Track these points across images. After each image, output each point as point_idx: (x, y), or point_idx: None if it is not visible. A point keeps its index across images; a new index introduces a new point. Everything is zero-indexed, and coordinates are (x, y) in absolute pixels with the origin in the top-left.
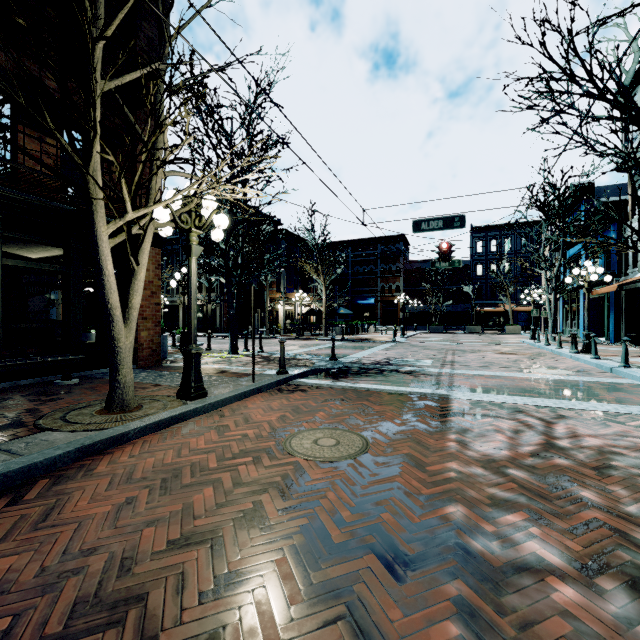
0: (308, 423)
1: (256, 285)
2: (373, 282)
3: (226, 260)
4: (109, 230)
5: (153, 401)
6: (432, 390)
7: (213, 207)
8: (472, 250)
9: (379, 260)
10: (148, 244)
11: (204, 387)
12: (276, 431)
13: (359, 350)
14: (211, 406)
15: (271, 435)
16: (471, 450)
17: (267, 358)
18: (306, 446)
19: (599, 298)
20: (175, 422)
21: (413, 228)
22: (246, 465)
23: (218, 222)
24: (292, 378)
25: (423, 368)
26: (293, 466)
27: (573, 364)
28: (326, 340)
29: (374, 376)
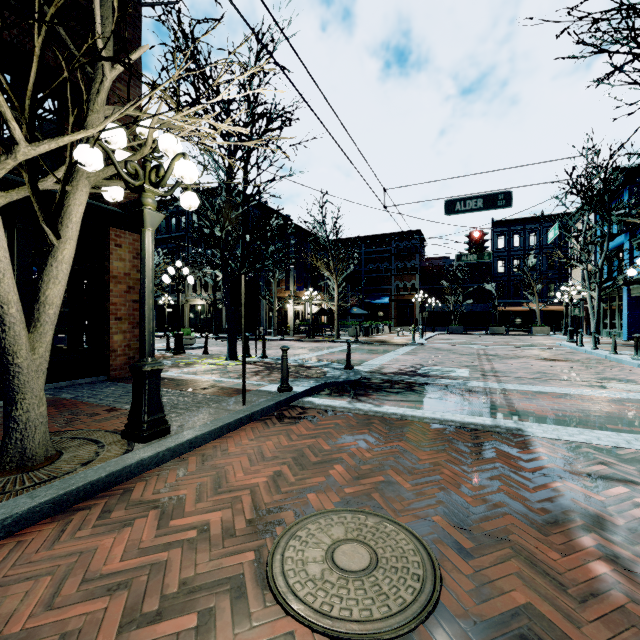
0: (317, 494)
1: (264, 283)
2: (387, 280)
3: (221, 249)
4: None
5: (84, 443)
6: (492, 419)
7: (175, 151)
8: (493, 246)
9: (393, 257)
10: (78, 208)
11: (165, 420)
12: (261, 516)
13: (377, 355)
14: (170, 452)
15: (250, 529)
16: None
17: (270, 366)
18: (312, 571)
19: None
20: (99, 490)
21: (445, 209)
22: None
23: (180, 171)
24: (297, 397)
25: (462, 381)
26: None
27: None
28: (338, 342)
29: (403, 393)
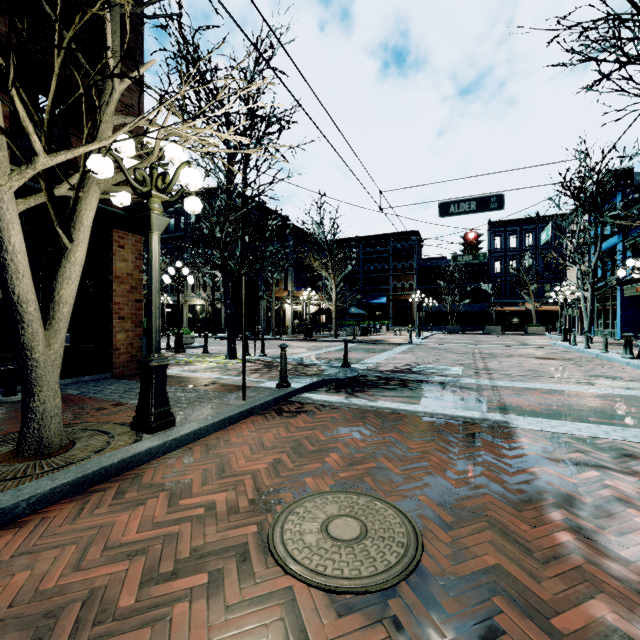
0: (314, 478)
1: (262, 283)
2: (385, 280)
3: (221, 250)
4: (12, 183)
5: (95, 434)
6: (480, 413)
7: (180, 160)
8: (490, 246)
9: (391, 257)
10: (89, 213)
11: (170, 412)
12: (262, 496)
13: (374, 353)
14: (176, 442)
15: (253, 507)
16: (611, 558)
17: (269, 364)
18: (309, 540)
19: (639, 296)
20: (112, 474)
21: (440, 212)
22: (191, 601)
23: (185, 179)
24: (295, 393)
25: (455, 378)
26: (281, 607)
27: (637, 373)
28: (336, 341)
29: (398, 390)
